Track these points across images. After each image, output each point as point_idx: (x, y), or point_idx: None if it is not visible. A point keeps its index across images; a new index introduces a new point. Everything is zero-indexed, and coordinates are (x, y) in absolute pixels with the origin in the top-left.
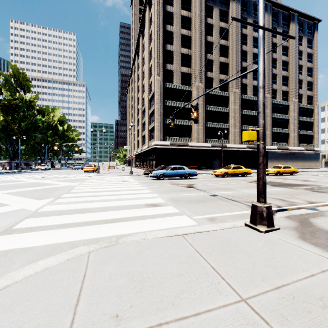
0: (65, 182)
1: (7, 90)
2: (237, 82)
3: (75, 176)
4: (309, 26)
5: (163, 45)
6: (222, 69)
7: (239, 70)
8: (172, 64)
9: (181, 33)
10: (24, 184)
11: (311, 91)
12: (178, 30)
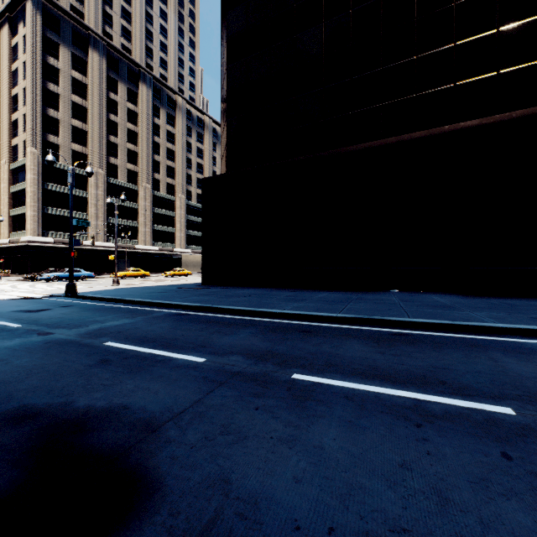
0: None
1: None
2: (148, 176)
3: None
4: None
5: (42, 108)
6: (130, 158)
7: (151, 163)
8: (58, 136)
9: (72, 99)
10: None
11: None
12: (67, 94)
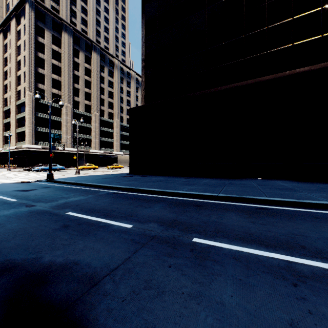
0: None
1: None
2: (97, 108)
3: None
4: None
5: (35, 67)
6: (87, 97)
7: (99, 100)
8: (44, 85)
9: (52, 62)
10: None
11: None
12: (49, 59)
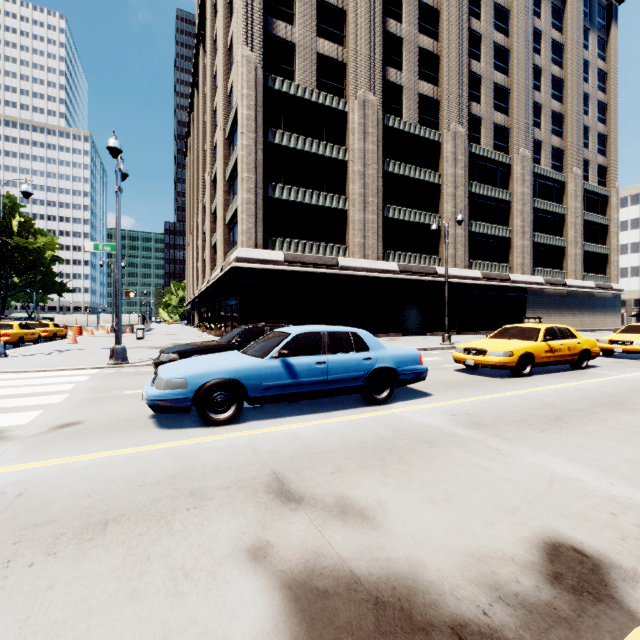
0: None
1: None
2: (460, 108)
3: None
4: (600, 9)
5: None
6: (425, 70)
7: (465, 78)
8: (293, 26)
9: None
10: None
11: (603, 156)
12: None
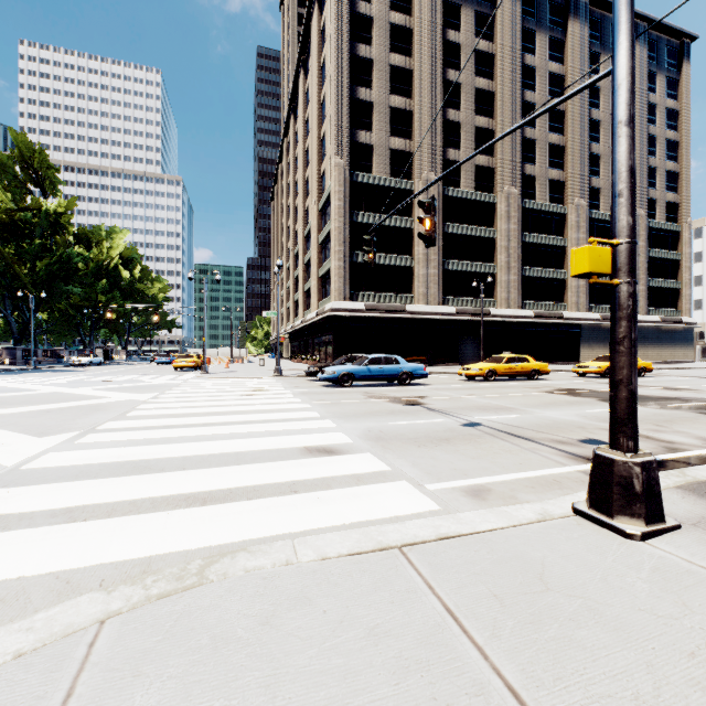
0: (124, 393)
1: (7, 189)
2: (514, 172)
3: (151, 379)
4: (670, 50)
5: (350, 90)
6: (481, 144)
7: (518, 145)
8: (371, 132)
9: (389, 62)
10: (27, 396)
11: (675, 193)
12: (383, 56)
